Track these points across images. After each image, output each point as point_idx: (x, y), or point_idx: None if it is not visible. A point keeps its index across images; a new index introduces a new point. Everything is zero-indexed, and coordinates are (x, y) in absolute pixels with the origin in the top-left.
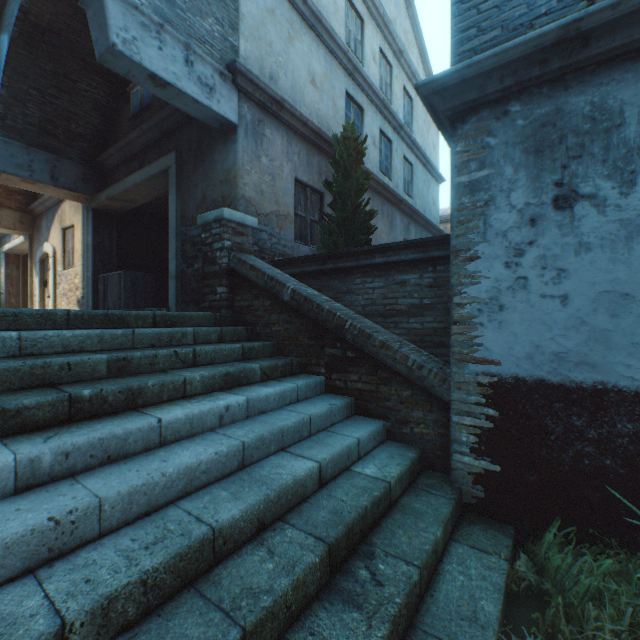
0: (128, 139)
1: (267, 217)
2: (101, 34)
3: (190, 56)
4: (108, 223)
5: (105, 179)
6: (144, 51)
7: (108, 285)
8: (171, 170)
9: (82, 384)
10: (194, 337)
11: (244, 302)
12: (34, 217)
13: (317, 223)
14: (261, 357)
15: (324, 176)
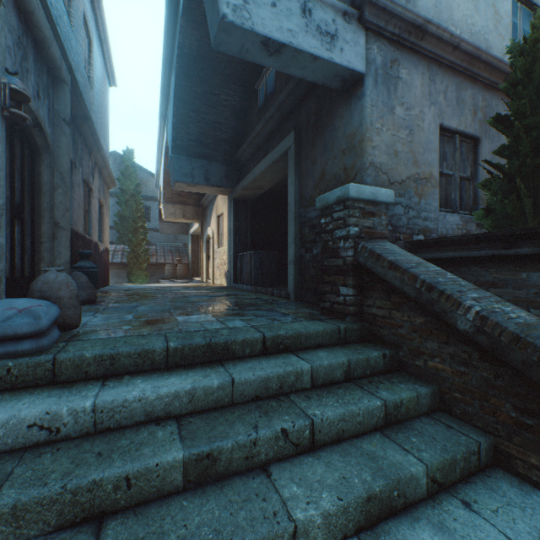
0: (255, 132)
1: (402, 184)
2: (213, 13)
3: (307, 3)
4: (244, 209)
5: (241, 172)
6: (255, 14)
7: (243, 263)
8: (290, 151)
9: (136, 525)
10: (311, 377)
11: (377, 310)
12: (203, 209)
13: (468, 180)
14: (412, 416)
15: (480, 114)
